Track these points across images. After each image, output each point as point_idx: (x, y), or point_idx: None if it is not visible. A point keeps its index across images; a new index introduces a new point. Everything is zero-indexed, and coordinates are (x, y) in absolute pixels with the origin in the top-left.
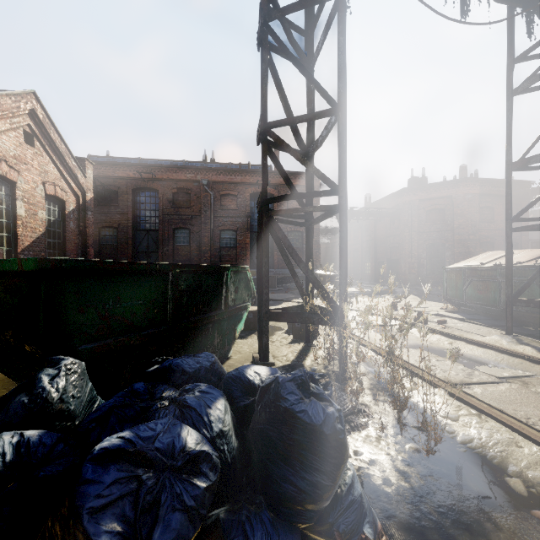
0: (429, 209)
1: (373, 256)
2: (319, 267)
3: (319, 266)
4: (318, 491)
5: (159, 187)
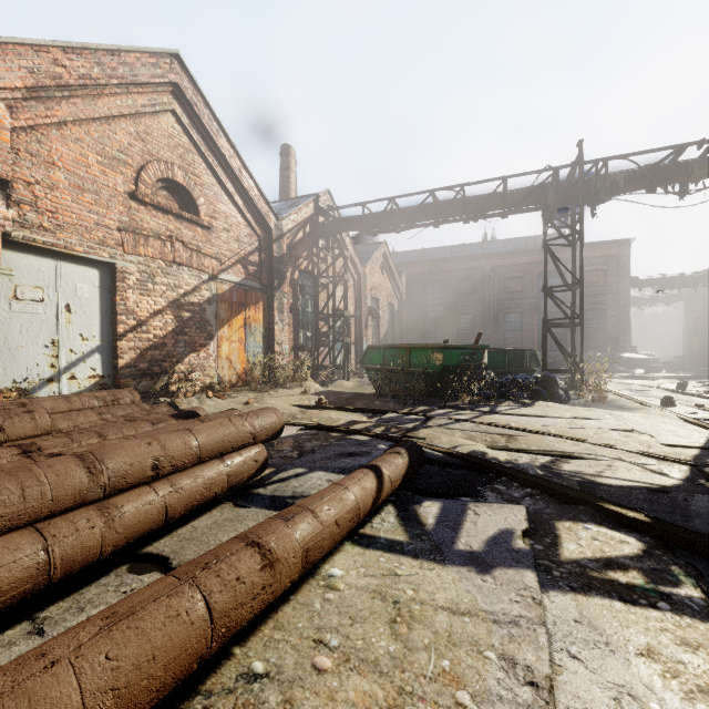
0: None
1: None
2: (629, 349)
3: (629, 348)
4: (551, 388)
5: (445, 278)
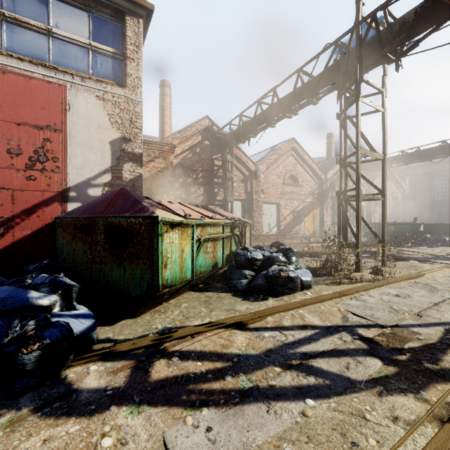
0: None
1: None
2: None
3: None
4: None
5: (448, 174)
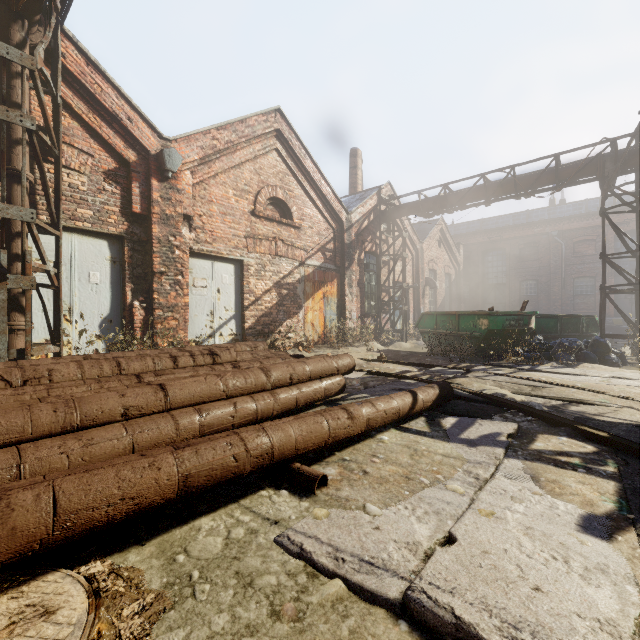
0: None
1: None
2: None
3: None
4: (601, 352)
5: (505, 246)
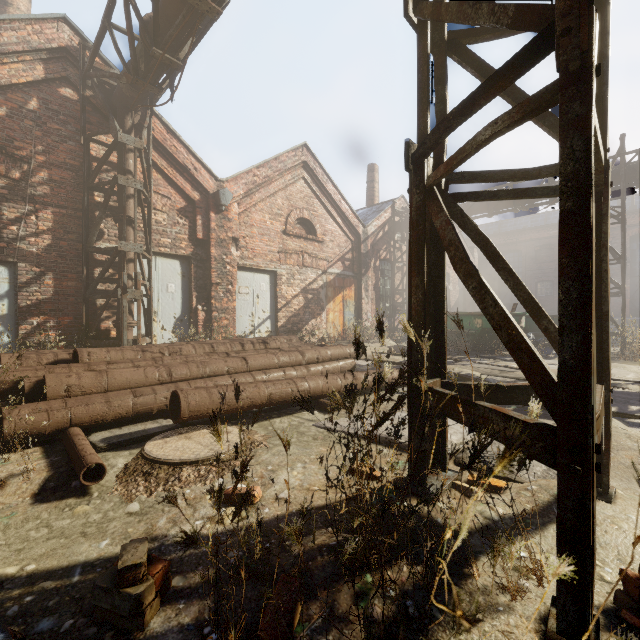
0: None
1: None
2: None
3: None
4: None
5: (521, 248)
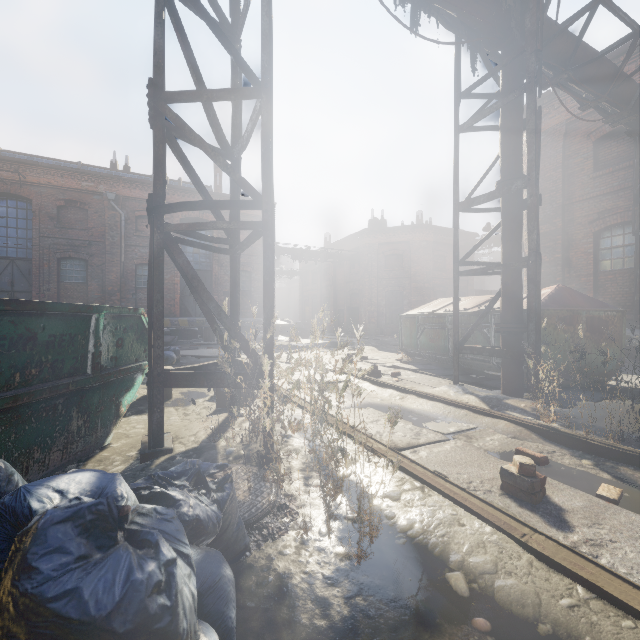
0: (388, 254)
1: (333, 304)
2: None
3: None
4: None
5: (32, 195)
